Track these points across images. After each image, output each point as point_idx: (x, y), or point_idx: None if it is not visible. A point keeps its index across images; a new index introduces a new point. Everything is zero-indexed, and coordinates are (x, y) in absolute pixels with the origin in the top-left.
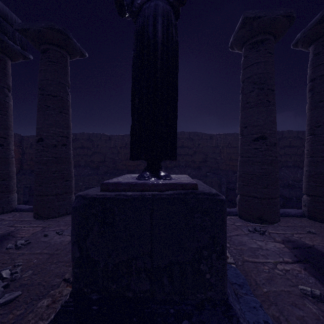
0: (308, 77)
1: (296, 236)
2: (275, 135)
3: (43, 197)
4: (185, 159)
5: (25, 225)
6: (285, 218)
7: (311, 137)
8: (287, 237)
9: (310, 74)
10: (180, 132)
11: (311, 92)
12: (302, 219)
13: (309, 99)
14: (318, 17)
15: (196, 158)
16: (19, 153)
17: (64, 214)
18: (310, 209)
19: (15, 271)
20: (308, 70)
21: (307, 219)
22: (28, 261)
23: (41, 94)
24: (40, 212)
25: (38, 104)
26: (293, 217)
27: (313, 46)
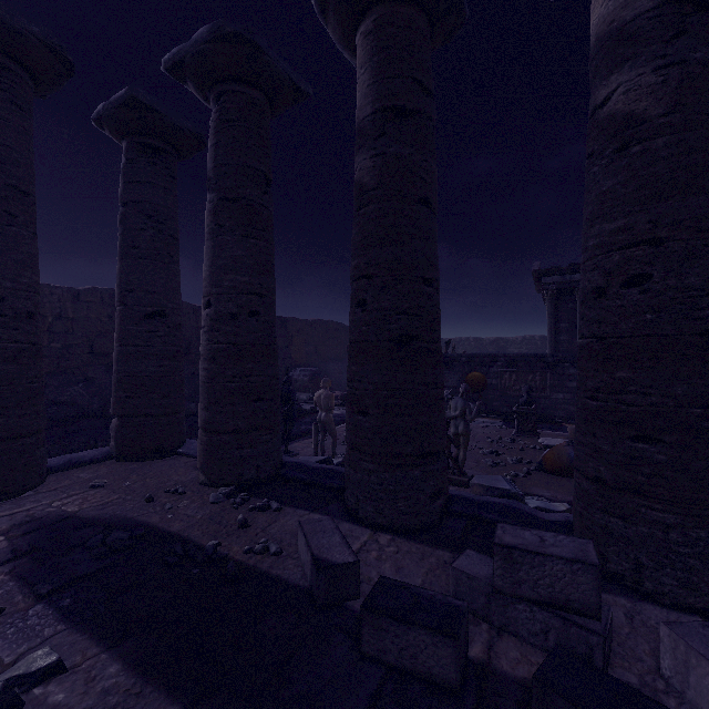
0: (119, 197)
1: (59, 504)
2: (32, 296)
3: None
4: None
5: None
6: (68, 472)
7: (121, 310)
8: (34, 513)
9: (121, 191)
10: None
11: (122, 226)
12: (104, 464)
13: (119, 238)
14: (124, 94)
15: None
16: None
17: None
18: (118, 443)
19: None
20: (120, 183)
21: (114, 462)
22: None
23: None
24: None
25: None
26: (89, 465)
27: (126, 143)
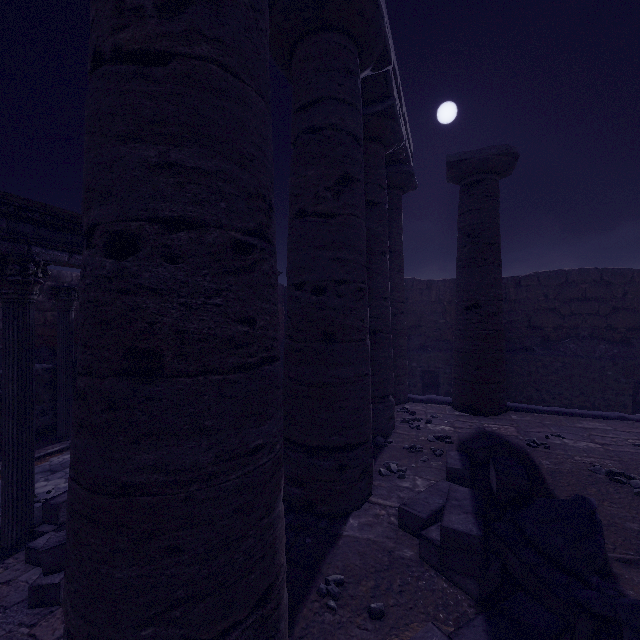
0: None
1: None
2: None
3: (483, 386)
4: (589, 323)
5: (477, 421)
6: None
7: None
8: None
9: None
10: (578, 271)
11: None
12: None
13: None
14: None
15: (617, 322)
16: (282, 313)
17: (504, 411)
18: None
19: (619, 471)
20: None
21: None
22: (601, 464)
23: (471, 243)
24: (479, 406)
25: (467, 257)
26: None
27: None
